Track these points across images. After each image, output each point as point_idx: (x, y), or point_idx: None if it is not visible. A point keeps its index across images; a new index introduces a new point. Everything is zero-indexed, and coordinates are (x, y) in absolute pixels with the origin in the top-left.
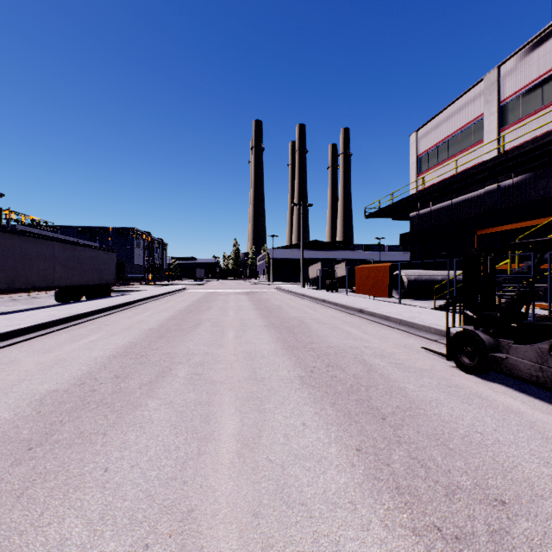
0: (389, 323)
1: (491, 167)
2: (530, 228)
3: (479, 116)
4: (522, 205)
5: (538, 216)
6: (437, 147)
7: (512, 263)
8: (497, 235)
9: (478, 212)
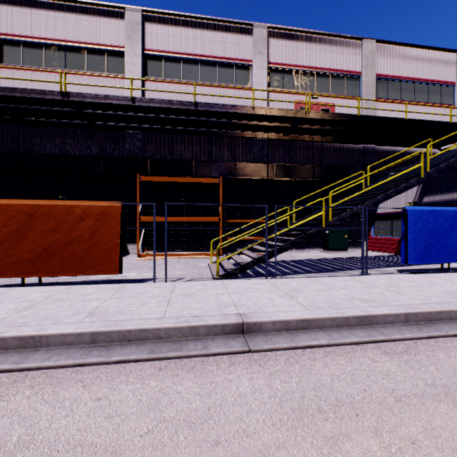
0: (399, 329)
1: (160, 111)
2: (175, 184)
3: (117, 46)
4: (183, 162)
5: (197, 175)
6: (44, 45)
7: (157, 216)
8: (142, 186)
9: (116, 155)
